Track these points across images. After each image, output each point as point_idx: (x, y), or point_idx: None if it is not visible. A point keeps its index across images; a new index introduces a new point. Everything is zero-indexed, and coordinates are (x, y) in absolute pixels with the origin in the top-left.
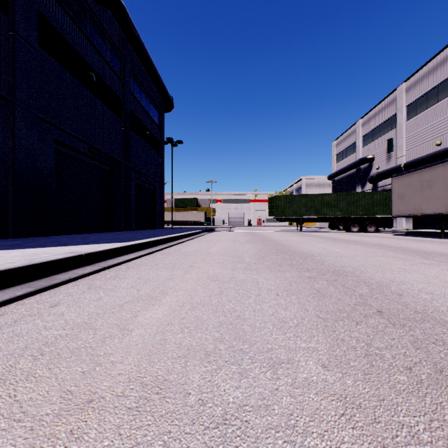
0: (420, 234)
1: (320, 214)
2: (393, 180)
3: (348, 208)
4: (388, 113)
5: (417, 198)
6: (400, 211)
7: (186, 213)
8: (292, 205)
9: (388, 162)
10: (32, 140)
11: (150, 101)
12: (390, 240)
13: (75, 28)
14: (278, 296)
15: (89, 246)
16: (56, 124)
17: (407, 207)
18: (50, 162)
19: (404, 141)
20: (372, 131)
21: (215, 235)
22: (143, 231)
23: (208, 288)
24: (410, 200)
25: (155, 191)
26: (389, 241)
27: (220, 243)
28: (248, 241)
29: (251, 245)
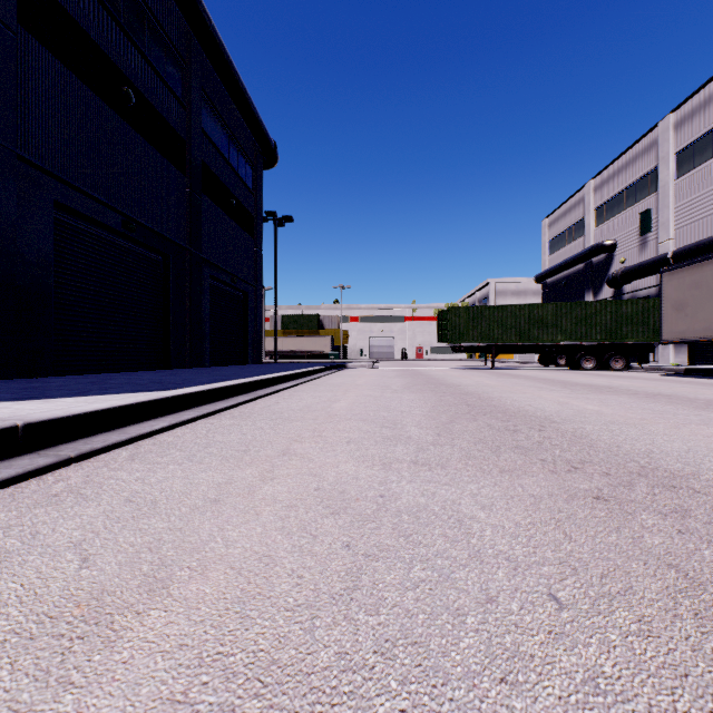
0: (711, 374)
1: (527, 339)
2: (662, 278)
3: (577, 329)
4: (641, 166)
5: (712, 309)
6: (678, 332)
7: (301, 339)
8: (479, 324)
9: (643, 251)
10: (5, 199)
11: (237, 149)
12: (671, 385)
13: (97, 5)
14: (562, 610)
15: (74, 401)
16: (55, 174)
17: (691, 325)
18: (45, 241)
19: (672, 214)
20: (612, 199)
21: (346, 375)
22: (222, 368)
23: (311, 553)
24: (698, 313)
25: (247, 301)
26: (670, 386)
27: (356, 390)
28: (406, 386)
29: (415, 395)
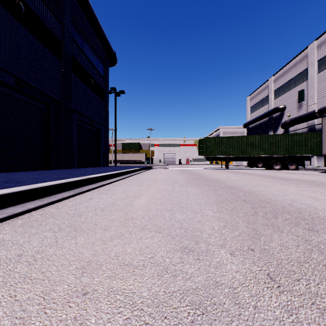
0: None
1: (245, 154)
2: (323, 120)
3: (271, 148)
4: (299, 68)
5: None
6: None
7: (131, 154)
8: (220, 146)
9: (299, 110)
10: None
11: (94, 53)
12: None
13: None
14: None
15: None
16: None
17: None
18: None
19: (316, 91)
20: (283, 85)
21: (151, 173)
22: (82, 169)
23: None
24: None
25: (100, 133)
26: None
27: (155, 184)
28: (187, 181)
29: (196, 189)
